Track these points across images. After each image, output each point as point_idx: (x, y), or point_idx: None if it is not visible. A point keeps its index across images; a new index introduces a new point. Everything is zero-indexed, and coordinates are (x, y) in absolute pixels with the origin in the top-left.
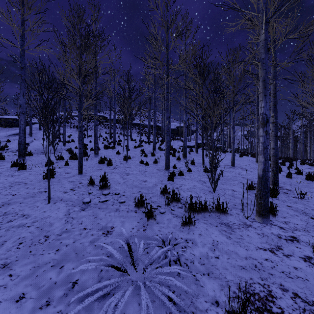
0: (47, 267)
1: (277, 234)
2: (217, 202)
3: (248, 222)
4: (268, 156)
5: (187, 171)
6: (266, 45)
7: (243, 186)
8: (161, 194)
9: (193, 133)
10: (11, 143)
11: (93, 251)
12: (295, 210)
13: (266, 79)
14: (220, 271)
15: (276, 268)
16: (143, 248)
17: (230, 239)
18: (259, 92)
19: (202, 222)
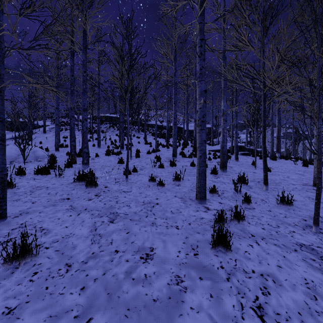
0: None
1: None
2: None
3: None
4: None
5: (243, 203)
6: None
7: None
8: None
9: (219, 135)
10: None
11: None
12: None
13: None
14: None
15: None
16: None
17: None
18: None
19: None
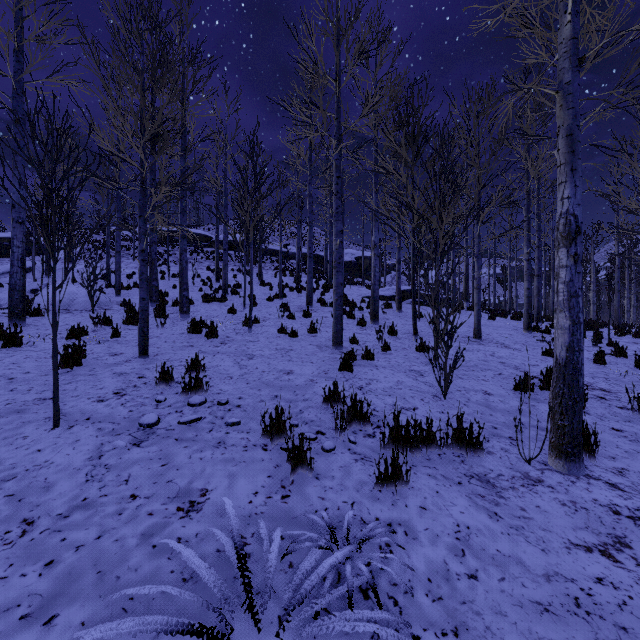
0: (9, 622)
1: (608, 503)
2: (457, 423)
3: (532, 470)
4: (579, 315)
5: (381, 349)
6: (574, 50)
7: (505, 382)
8: (324, 403)
9: (390, 270)
10: (3, 291)
11: (146, 564)
12: (632, 439)
13: (575, 131)
14: (485, 620)
15: (631, 606)
16: (280, 550)
17: (498, 521)
18: (558, 163)
19: (424, 473)
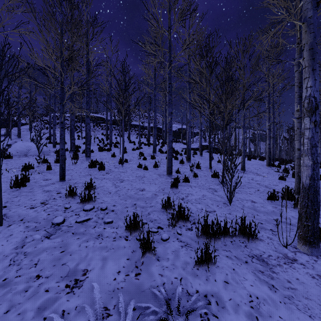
0: None
1: None
2: (242, 222)
3: (288, 252)
4: (317, 158)
5: (193, 176)
6: None
7: (261, 195)
8: (162, 208)
9: (195, 135)
10: None
11: None
12: None
13: (315, 46)
14: None
15: None
16: (132, 320)
17: (276, 292)
18: (303, 66)
19: (224, 255)
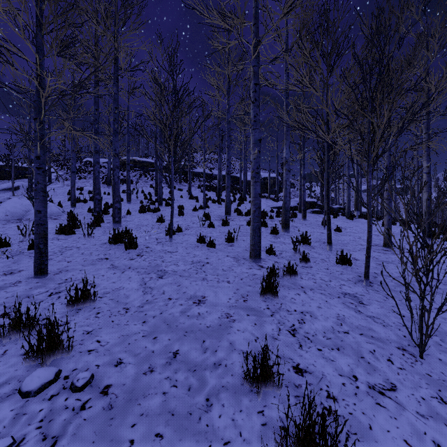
0: None
1: None
2: None
3: None
4: None
5: (300, 262)
6: None
7: None
8: (247, 379)
9: None
10: None
11: None
12: None
13: None
14: None
15: None
16: None
17: None
18: None
19: None
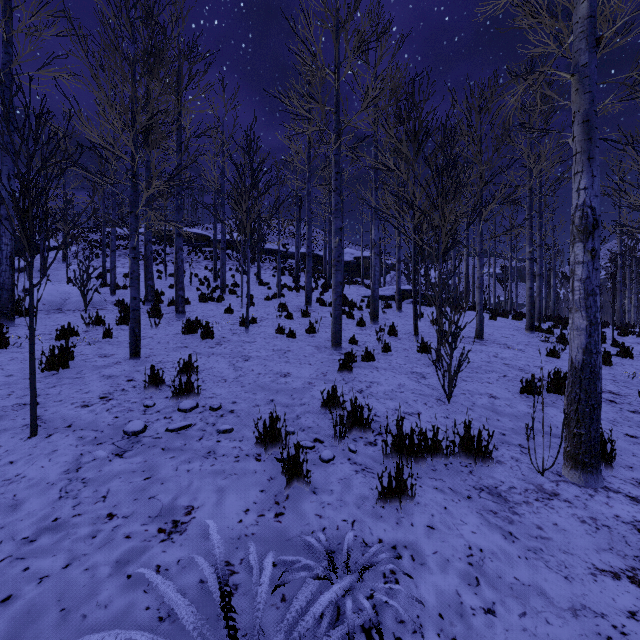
0: None
1: (631, 520)
2: (465, 430)
3: (546, 482)
4: (597, 315)
5: (382, 350)
6: (592, 30)
7: (510, 384)
8: (323, 408)
9: (389, 270)
10: None
11: (118, 599)
12: None
13: (593, 117)
14: None
15: None
16: (272, 580)
17: (514, 542)
18: (574, 152)
19: (430, 486)
